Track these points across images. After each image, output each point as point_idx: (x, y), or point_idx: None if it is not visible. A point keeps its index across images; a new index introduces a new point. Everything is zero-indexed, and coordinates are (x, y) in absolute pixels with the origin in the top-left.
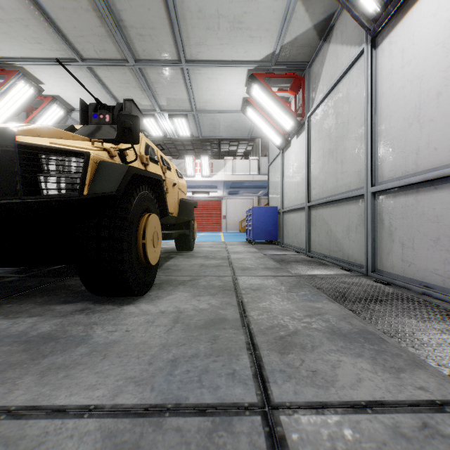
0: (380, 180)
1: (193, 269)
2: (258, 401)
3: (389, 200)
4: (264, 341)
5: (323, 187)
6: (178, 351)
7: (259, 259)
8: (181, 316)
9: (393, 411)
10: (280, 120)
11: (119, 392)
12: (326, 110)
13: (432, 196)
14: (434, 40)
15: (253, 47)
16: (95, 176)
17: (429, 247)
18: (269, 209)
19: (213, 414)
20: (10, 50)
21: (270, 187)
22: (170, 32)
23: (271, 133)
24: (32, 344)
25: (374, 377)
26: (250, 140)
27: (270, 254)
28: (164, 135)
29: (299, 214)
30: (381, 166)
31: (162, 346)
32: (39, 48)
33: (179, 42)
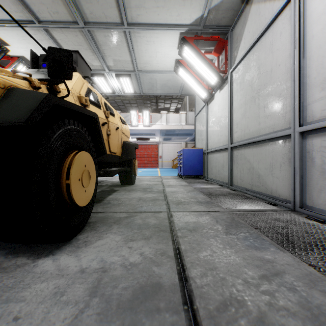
0: (309, 120)
1: (131, 204)
2: None
3: (321, 138)
4: None
5: (244, 130)
6: None
7: (190, 193)
8: (103, 280)
9: None
10: (206, 76)
11: None
12: (248, 63)
13: None
14: None
15: (185, 11)
16: (1, 103)
17: None
18: (196, 150)
19: None
20: None
21: (196, 133)
22: None
23: (198, 88)
24: None
25: None
26: (180, 99)
27: (198, 187)
28: (113, 92)
29: (222, 154)
30: (310, 106)
31: None
32: None
33: (121, 5)
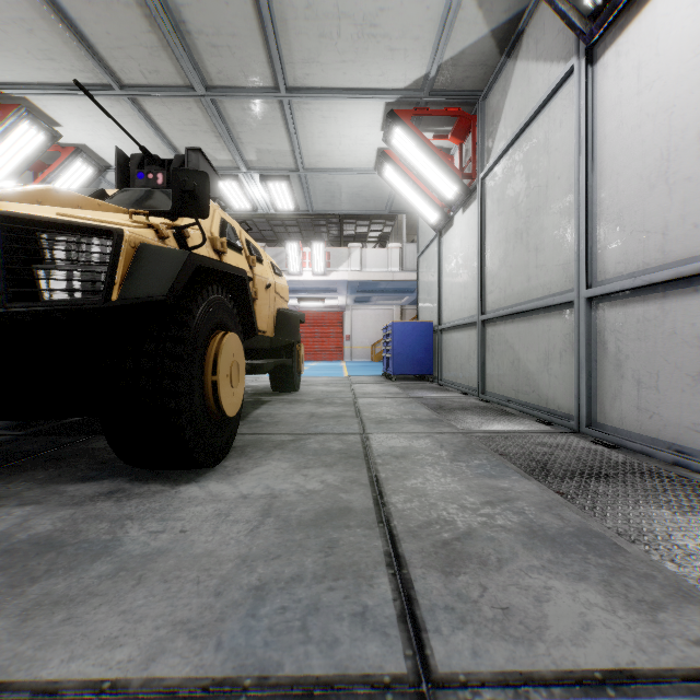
0: (601, 278)
1: (297, 422)
2: (408, 671)
3: (616, 309)
4: (416, 550)
5: (505, 290)
6: (268, 570)
7: (403, 405)
8: (275, 504)
9: (654, 691)
10: (436, 184)
11: (159, 652)
12: (511, 166)
13: (690, 303)
14: (692, 47)
15: (394, 66)
16: (133, 269)
17: (685, 388)
18: (419, 325)
19: (326, 698)
20: (6, 71)
21: (420, 290)
22: (261, 42)
23: (421, 204)
24: (17, 556)
25: (612, 621)
26: (389, 217)
27: (421, 396)
28: (254, 208)
29: (467, 334)
30: (602, 255)
31: (241, 560)
32: (51, 67)
33: (276, 58)
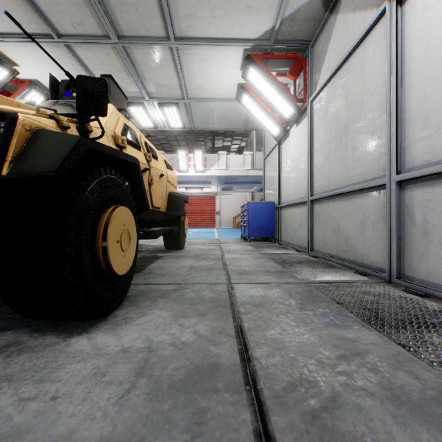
0: (409, 166)
1: (180, 274)
2: None
3: (423, 189)
4: (286, 426)
5: (328, 178)
6: None
7: (257, 260)
8: (150, 360)
9: None
10: (278, 107)
11: None
12: (333, 90)
13: None
14: None
15: (250, 21)
16: (27, 148)
17: None
18: (266, 204)
19: None
20: None
21: (266, 181)
22: (156, 1)
23: (268, 122)
24: None
25: None
26: (244, 135)
27: (268, 253)
28: (155, 126)
29: (300, 209)
30: (410, 148)
31: None
32: (7, 20)
33: (167, 14)
